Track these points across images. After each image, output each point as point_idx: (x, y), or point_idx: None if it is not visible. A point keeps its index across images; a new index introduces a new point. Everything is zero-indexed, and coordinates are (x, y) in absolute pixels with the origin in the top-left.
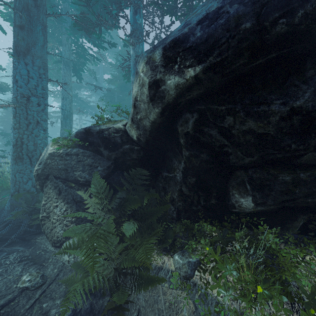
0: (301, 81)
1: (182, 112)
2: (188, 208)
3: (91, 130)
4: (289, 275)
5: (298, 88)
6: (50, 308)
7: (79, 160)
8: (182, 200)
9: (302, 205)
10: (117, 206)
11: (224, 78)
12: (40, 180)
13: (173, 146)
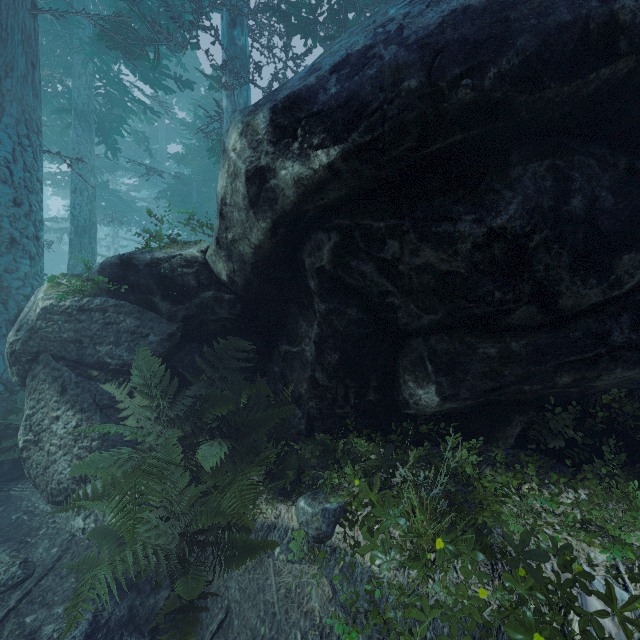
0: (503, 184)
1: (311, 230)
2: (327, 412)
3: (133, 259)
4: (489, 516)
5: (500, 196)
6: (42, 624)
7: (109, 322)
8: (317, 397)
9: (519, 398)
10: (188, 411)
11: (380, 172)
12: (20, 365)
13: (299, 294)
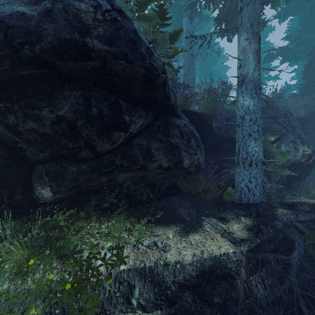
0: (62, 97)
1: None
2: None
3: None
4: (63, 242)
5: (61, 102)
6: None
7: None
8: None
9: (92, 189)
10: None
11: None
12: None
13: None
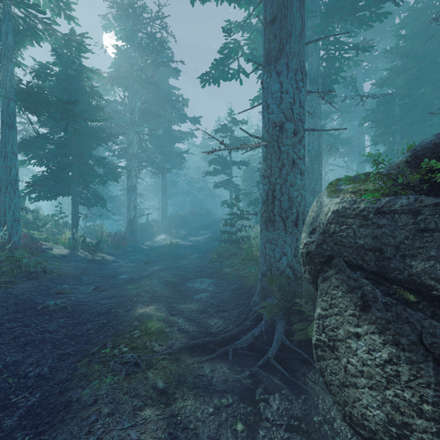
0: None
1: None
2: None
3: None
4: None
5: None
6: None
7: (423, 228)
8: None
9: None
10: None
11: None
12: (312, 265)
13: None
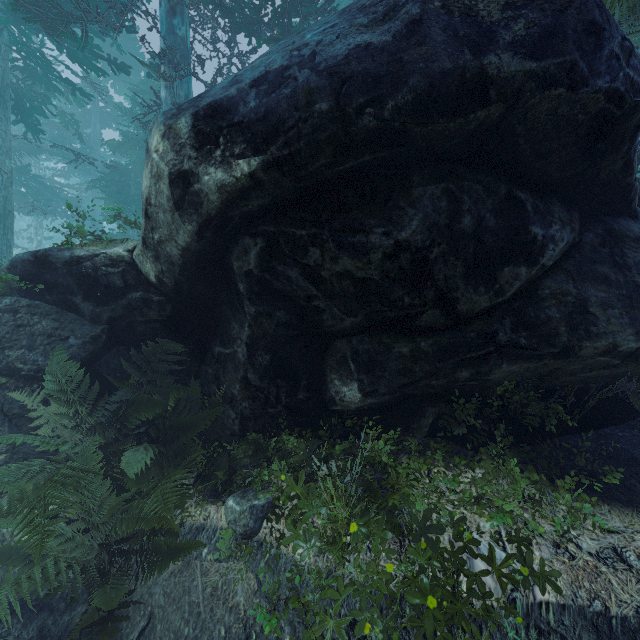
0: (407, 203)
1: (238, 235)
2: (260, 412)
3: (49, 256)
4: (398, 498)
5: (404, 213)
6: None
7: (20, 324)
8: (250, 398)
9: (430, 391)
10: (111, 417)
11: (300, 184)
12: None
13: (231, 296)
